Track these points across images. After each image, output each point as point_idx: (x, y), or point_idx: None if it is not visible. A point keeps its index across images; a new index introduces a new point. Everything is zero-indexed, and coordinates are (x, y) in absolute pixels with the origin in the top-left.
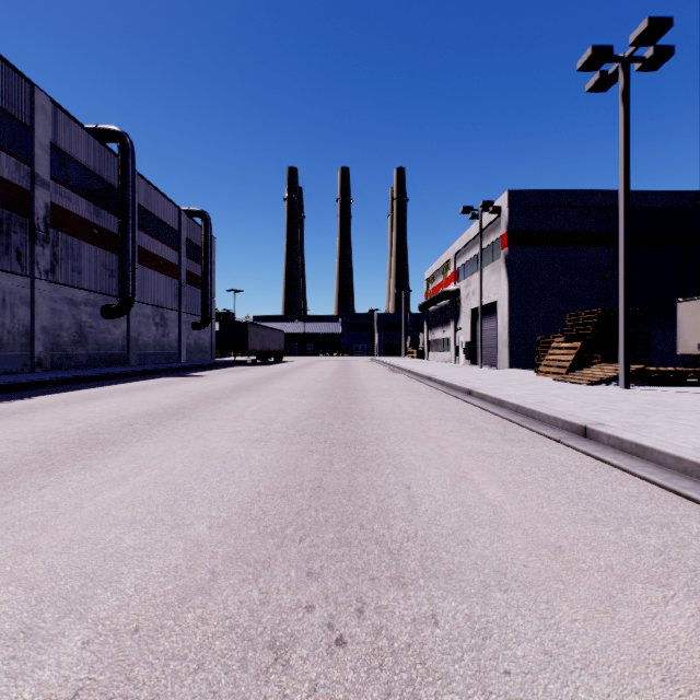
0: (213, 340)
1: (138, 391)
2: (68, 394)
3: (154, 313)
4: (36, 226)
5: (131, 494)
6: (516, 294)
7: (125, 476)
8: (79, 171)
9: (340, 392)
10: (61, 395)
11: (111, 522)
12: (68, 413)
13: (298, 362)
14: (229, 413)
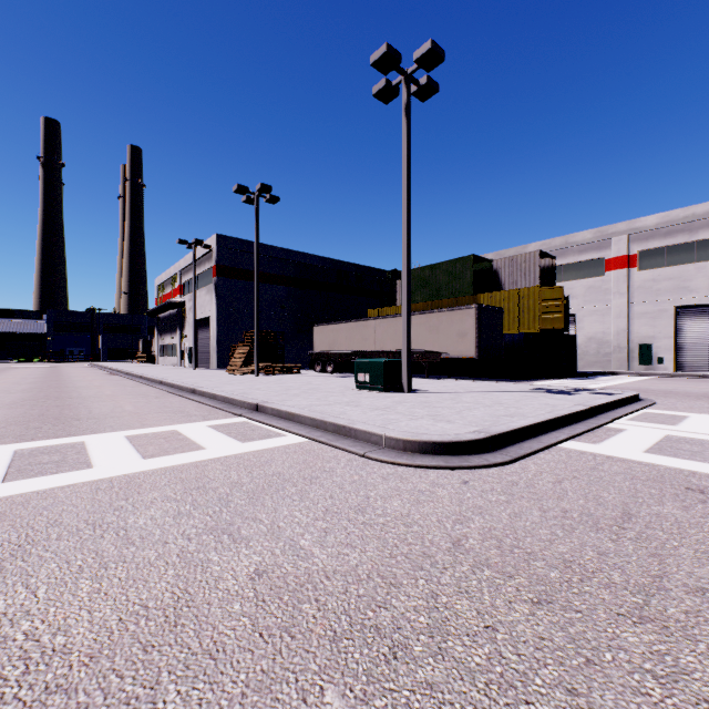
0: None
1: None
2: None
3: None
4: None
5: None
6: (223, 313)
7: None
8: None
9: (51, 389)
10: None
11: None
12: None
13: None
14: None
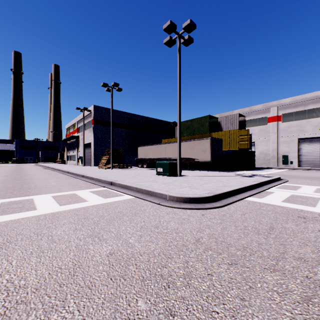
0: None
1: None
2: None
3: None
4: None
5: None
6: (96, 141)
7: None
8: None
9: (17, 175)
10: None
11: None
12: None
13: None
14: None
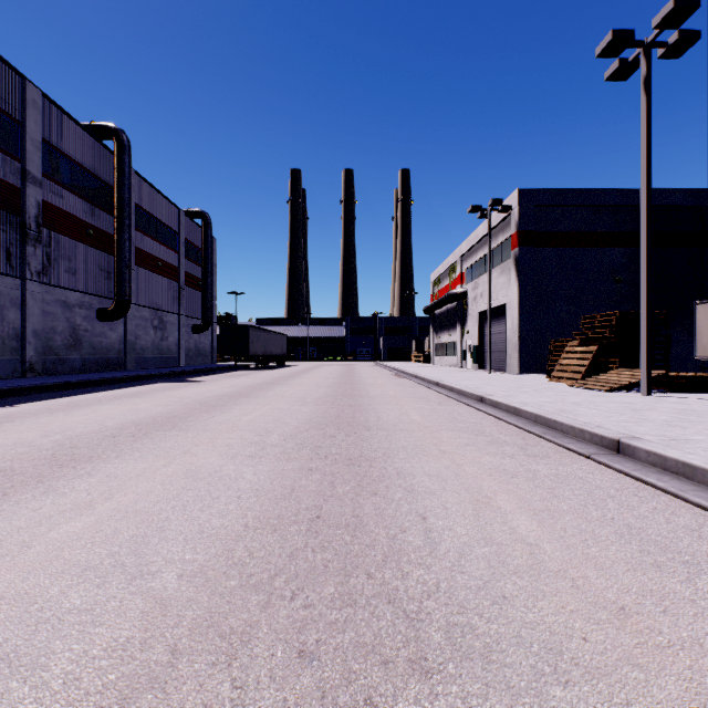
0: (214, 344)
1: (130, 397)
2: (55, 401)
3: (153, 316)
4: (27, 226)
5: (93, 528)
6: (527, 296)
7: (91, 502)
8: (73, 168)
9: (344, 398)
10: (47, 402)
11: (58, 568)
12: (48, 423)
13: (300, 366)
14: (223, 423)
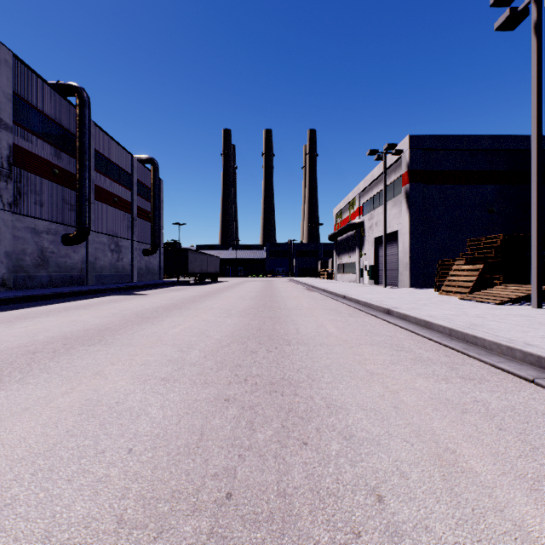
0: (161, 264)
1: (77, 309)
2: (8, 313)
3: (110, 241)
4: None
5: None
6: (415, 224)
7: None
8: (41, 118)
9: (265, 310)
10: (0, 314)
11: None
12: None
13: (230, 282)
14: (149, 337)
